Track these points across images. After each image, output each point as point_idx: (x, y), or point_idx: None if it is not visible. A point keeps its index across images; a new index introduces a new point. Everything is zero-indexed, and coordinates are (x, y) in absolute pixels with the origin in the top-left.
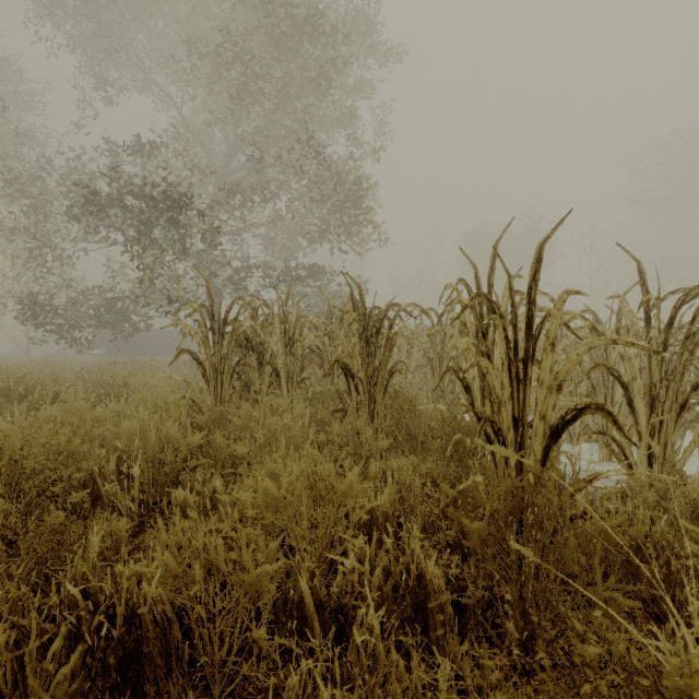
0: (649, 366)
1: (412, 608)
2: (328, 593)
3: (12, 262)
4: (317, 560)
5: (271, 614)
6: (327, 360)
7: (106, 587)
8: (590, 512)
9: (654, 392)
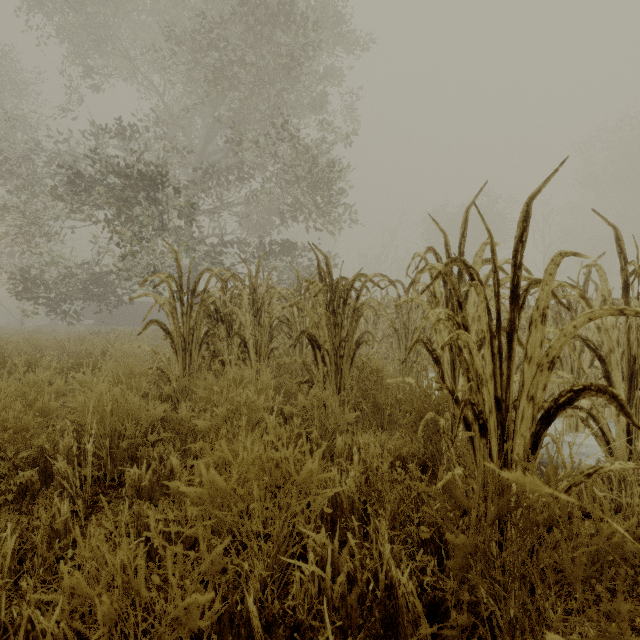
0: (627, 338)
1: (380, 624)
2: (286, 593)
3: (2, 238)
4: (272, 561)
5: (214, 634)
6: (295, 331)
7: (13, 606)
8: (593, 515)
9: (637, 366)
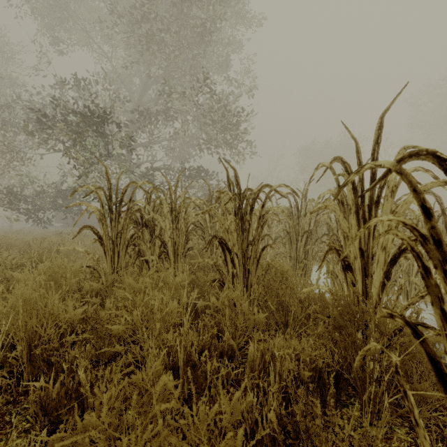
0: None
1: None
2: None
3: None
4: None
5: None
6: (207, 233)
7: None
8: None
9: None
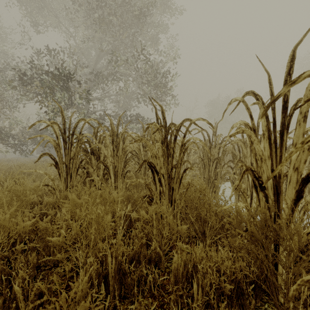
0: None
1: None
2: None
3: None
4: None
5: None
6: (141, 160)
7: None
8: None
9: None
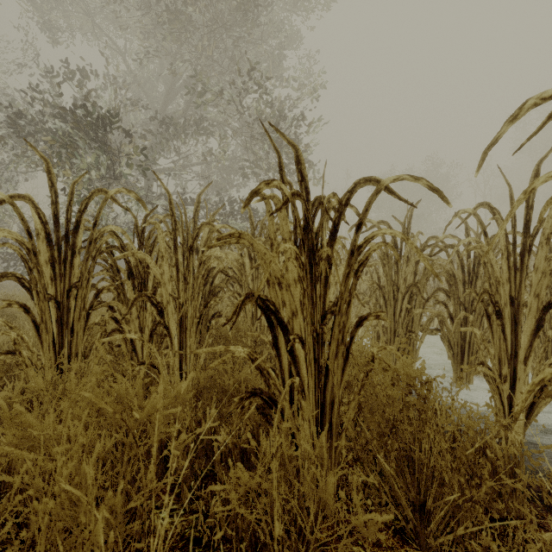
0: None
1: None
2: None
3: None
4: None
5: None
6: (246, 288)
7: None
8: None
9: None
